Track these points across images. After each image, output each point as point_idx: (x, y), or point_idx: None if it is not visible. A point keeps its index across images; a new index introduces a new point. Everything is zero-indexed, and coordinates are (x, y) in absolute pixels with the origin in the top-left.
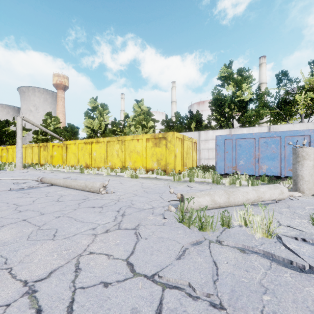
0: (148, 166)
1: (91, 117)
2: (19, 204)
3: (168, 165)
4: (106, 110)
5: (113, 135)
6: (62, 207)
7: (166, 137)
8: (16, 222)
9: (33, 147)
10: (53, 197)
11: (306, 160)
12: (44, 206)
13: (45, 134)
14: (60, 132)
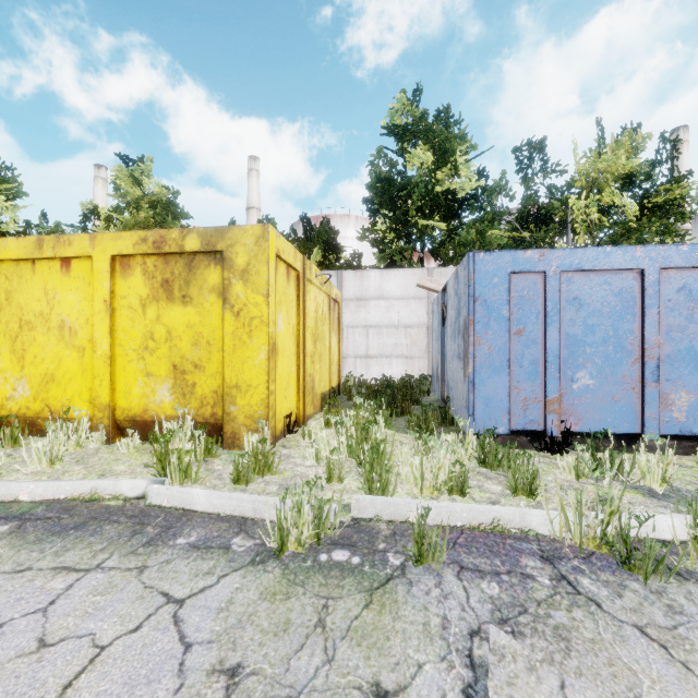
0: (124, 403)
1: None
2: None
3: (235, 395)
4: (8, 184)
5: None
6: None
7: (222, 248)
8: None
9: None
10: None
11: None
12: None
13: None
14: None
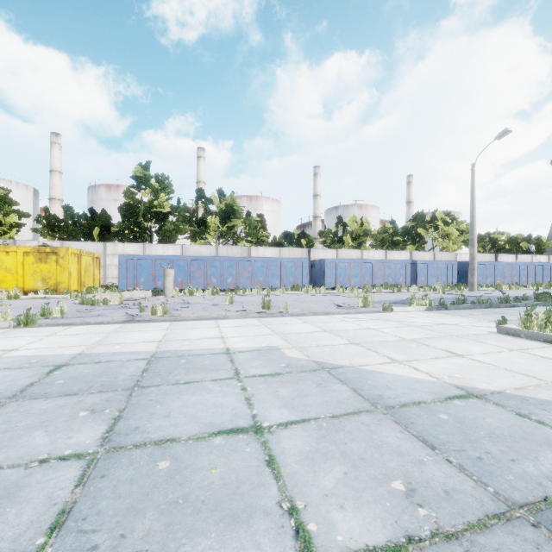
0: (27, 287)
1: None
2: None
3: (60, 284)
4: None
5: None
6: None
7: (57, 252)
8: None
9: None
10: None
11: (169, 277)
12: None
13: None
14: None
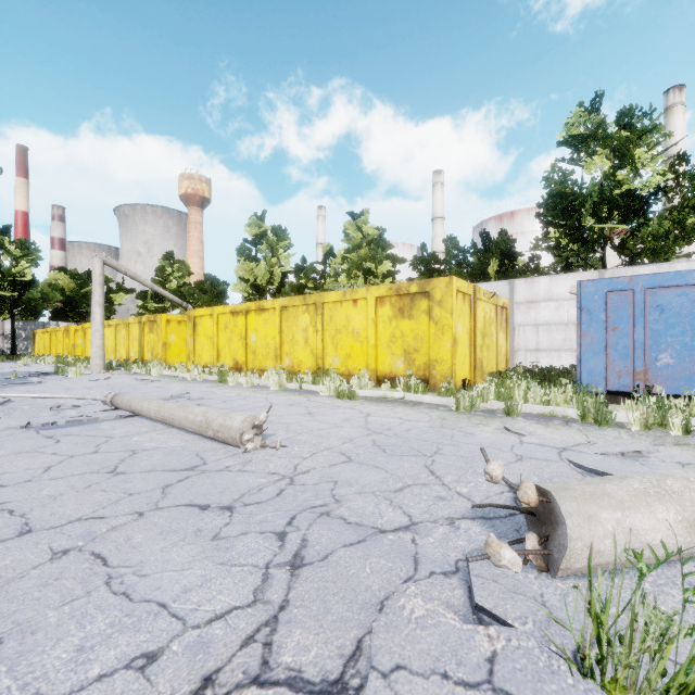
0: (381, 368)
1: (252, 258)
2: None
3: (435, 365)
4: (284, 241)
5: None
6: (106, 500)
7: (428, 290)
8: None
9: (129, 325)
10: (110, 456)
11: None
12: (59, 494)
13: (161, 299)
14: (188, 293)
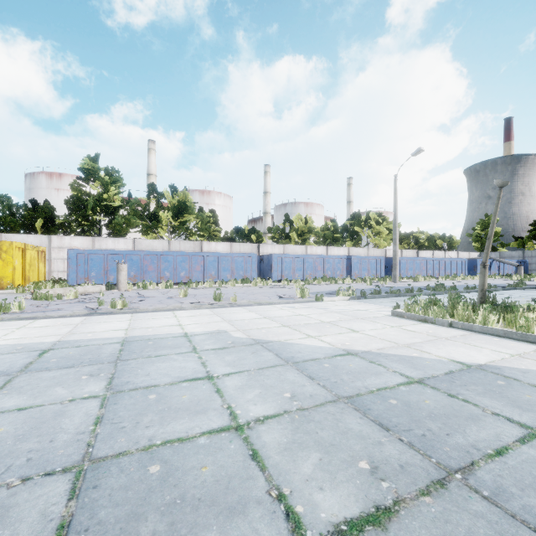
0: None
1: None
2: None
3: (3, 279)
4: None
5: None
6: None
7: None
8: None
9: None
10: None
11: (123, 271)
12: None
13: None
14: None
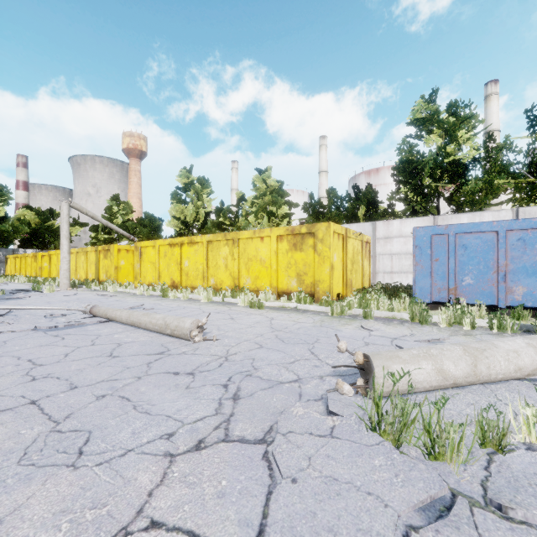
0: (281, 286)
1: (182, 201)
2: (39, 362)
3: (318, 284)
4: (207, 189)
5: (219, 232)
6: (114, 371)
7: (314, 232)
8: (17, 406)
9: (87, 252)
10: (104, 347)
11: None
12: (82, 368)
13: (110, 231)
14: (132, 227)
